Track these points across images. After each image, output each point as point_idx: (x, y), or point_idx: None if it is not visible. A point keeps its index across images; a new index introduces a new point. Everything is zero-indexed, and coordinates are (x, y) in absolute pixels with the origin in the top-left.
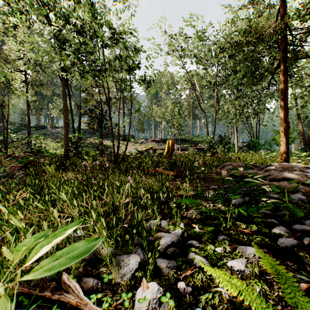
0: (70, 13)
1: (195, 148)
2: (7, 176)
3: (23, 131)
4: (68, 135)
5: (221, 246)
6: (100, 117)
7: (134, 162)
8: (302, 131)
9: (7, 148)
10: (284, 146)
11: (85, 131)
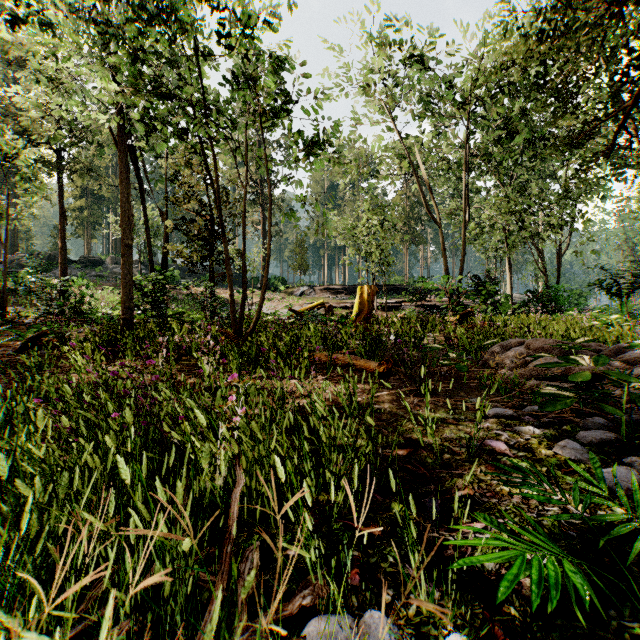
0: None
1: (418, 306)
2: None
3: (56, 271)
4: (131, 274)
5: None
6: (207, 235)
7: (282, 337)
8: None
9: (4, 305)
10: None
11: (183, 269)
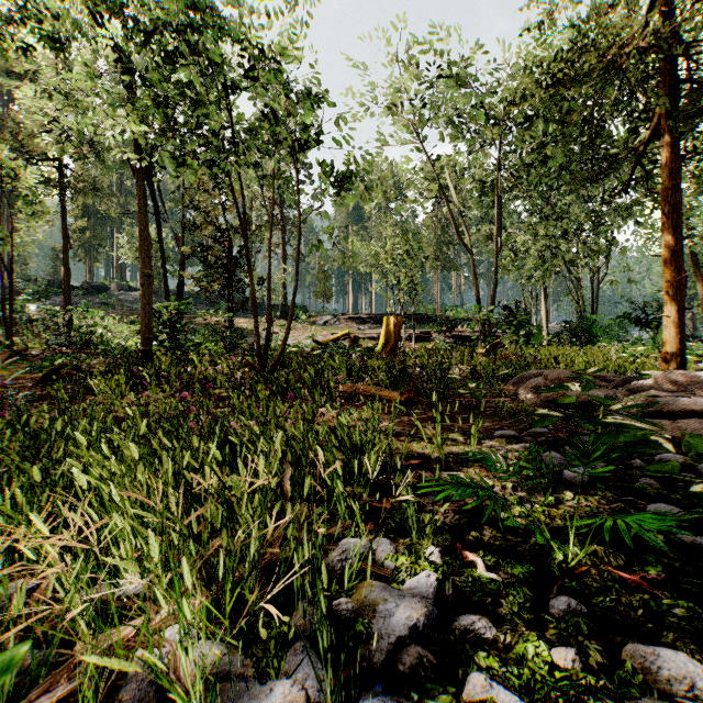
0: (155, 14)
1: (449, 337)
2: (2, 401)
3: (57, 299)
4: (151, 304)
5: (567, 642)
6: (227, 263)
7: (307, 369)
8: (702, 295)
9: (11, 336)
10: (673, 329)
11: (195, 296)
